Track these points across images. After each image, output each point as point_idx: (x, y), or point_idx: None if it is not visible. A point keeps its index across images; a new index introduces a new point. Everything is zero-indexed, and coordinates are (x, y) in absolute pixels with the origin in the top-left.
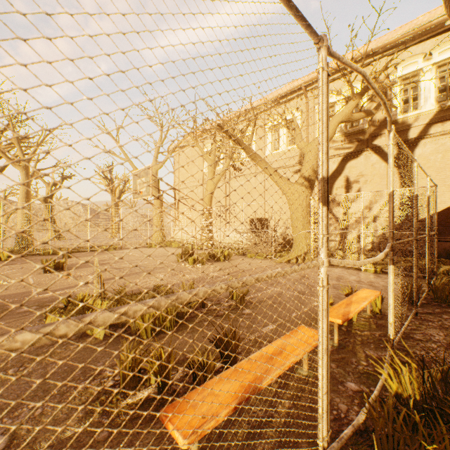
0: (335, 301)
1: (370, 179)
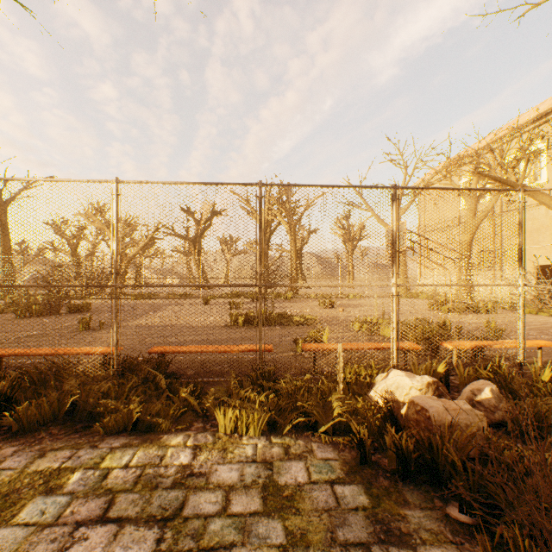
0: None
1: None
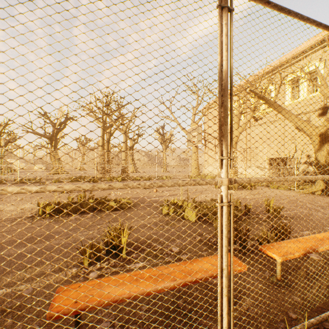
0: None
1: None
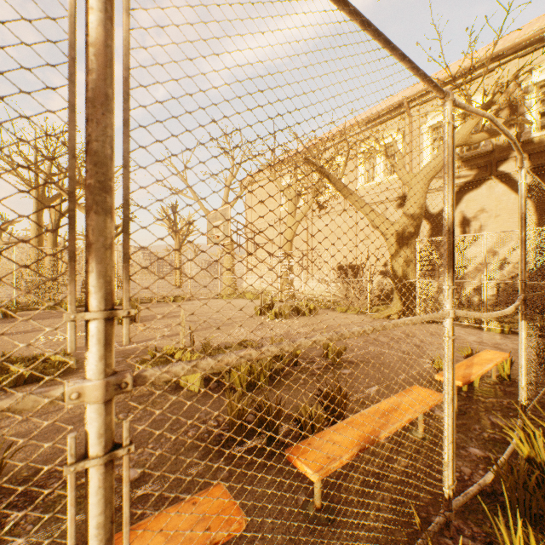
0: None
1: (494, 215)
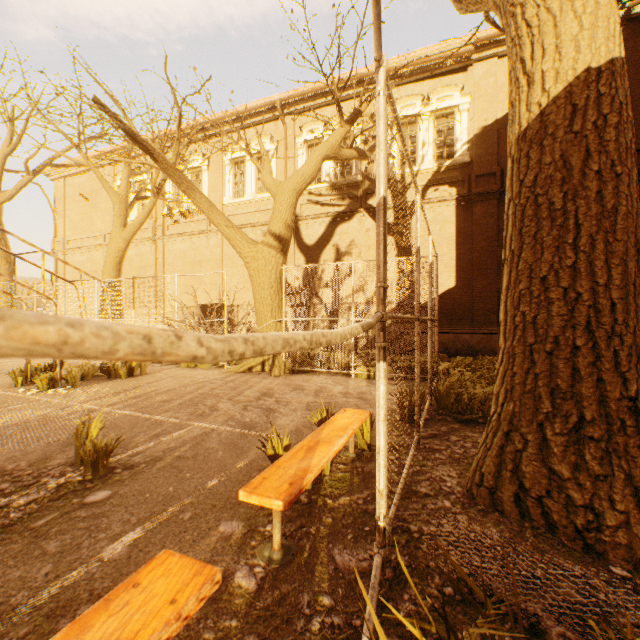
0: (303, 435)
1: (364, 251)
